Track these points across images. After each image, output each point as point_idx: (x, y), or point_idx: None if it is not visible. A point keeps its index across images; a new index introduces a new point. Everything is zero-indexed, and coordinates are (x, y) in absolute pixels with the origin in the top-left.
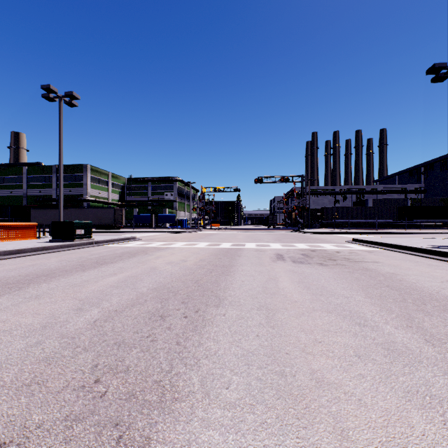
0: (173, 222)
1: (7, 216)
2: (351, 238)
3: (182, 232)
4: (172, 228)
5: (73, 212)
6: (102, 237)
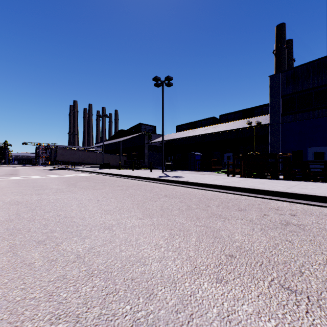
0: None
1: None
2: None
3: None
4: None
5: None
6: None
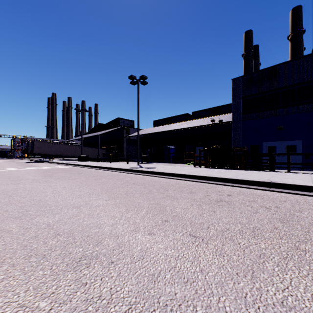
0: None
1: None
2: None
3: None
4: None
5: None
6: None
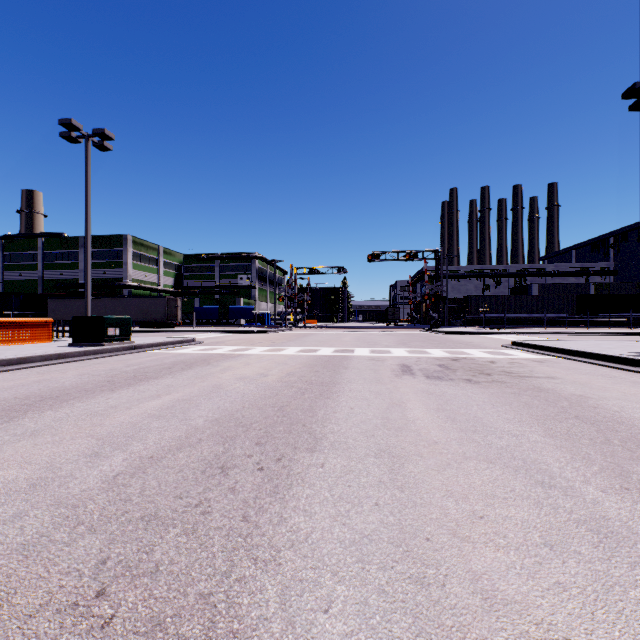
0: (250, 317)
1: (10, 309)
2: (508, 341)
3: (263, 332)
4: (249, 326)
5: (108, 303)
6: (147, 339)
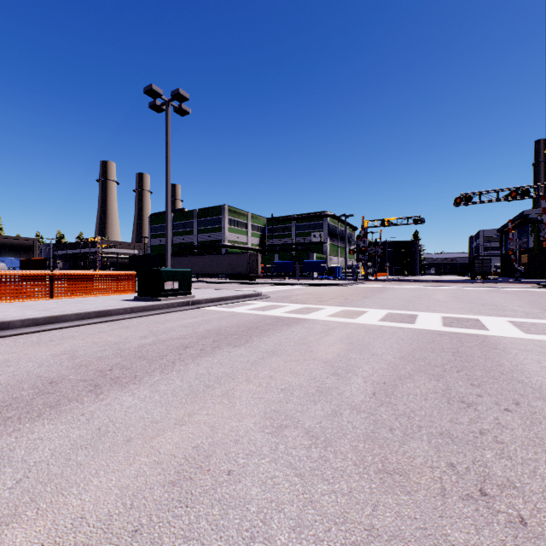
0: (321, 270)
1: (116, 264)
2: None
3: (333, 285)
4: (320, 279)
5: (207, 259)
6: (214, 293)
